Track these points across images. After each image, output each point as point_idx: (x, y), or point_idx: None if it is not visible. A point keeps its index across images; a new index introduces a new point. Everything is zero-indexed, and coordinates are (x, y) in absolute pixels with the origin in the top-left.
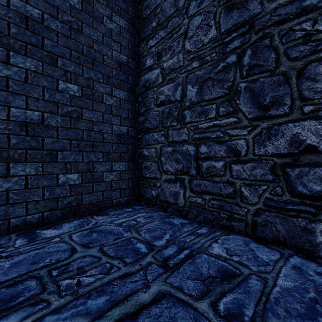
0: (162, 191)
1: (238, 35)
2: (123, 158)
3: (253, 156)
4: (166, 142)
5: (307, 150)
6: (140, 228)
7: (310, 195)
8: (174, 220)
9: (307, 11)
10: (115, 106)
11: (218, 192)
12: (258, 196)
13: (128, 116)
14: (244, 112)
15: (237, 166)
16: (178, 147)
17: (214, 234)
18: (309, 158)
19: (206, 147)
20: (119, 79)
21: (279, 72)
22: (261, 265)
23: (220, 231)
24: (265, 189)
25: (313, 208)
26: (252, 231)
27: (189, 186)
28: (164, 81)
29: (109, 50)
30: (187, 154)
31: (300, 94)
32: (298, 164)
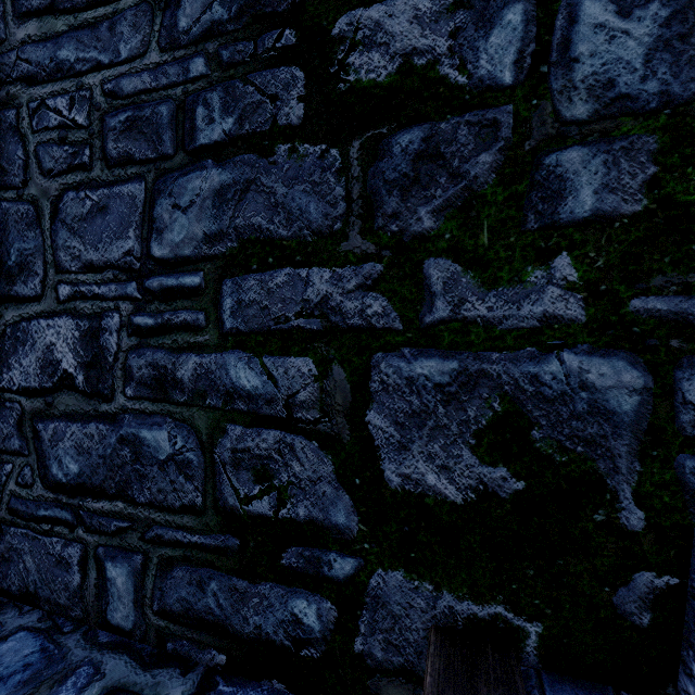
0: None
1: None
2: None
3: None
4: None
5: (64, 384)
6: None
7: (67, 484)
8: None
9: (64, 74)
10: None
11: None
12: (0, 489)
13: None
14: None
15: None
16: None
17: None
18: (66, 401)
19: None
20: None
21: (29, 195)
22: None
23: None
24: (10, 473)
25: (70, 513)
26: None
27: None
28: None
29: None
30: None
31: (55, 255)
32: (53, 414)
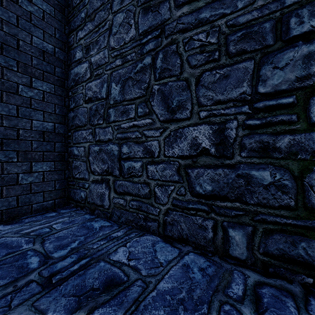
0: (90, 193)
1: (153, 38)
2: (48, 157)
3: (164, 157)
4: (93, 141)
5: (203, 153)
6: (48, 237)
7: (204, 194)
8: (96, 223)
9: (203, 24)
10: (36, 99)
11: (137, 193)
12: (167, 196)
13: (55, 111)
14: (157, 114)
15: (151, 167)
16: (104, 146)
17: (128, 237)
18: (204, 160)
19: (127, 147)
20: (42, 70)
21: (183, 77)
22: (154, 267)
23: (136, 232)
24: (173, 190)
25: (206, 207)
26: (163, 230)
27: (113, 187)
28: (92, 77)
29: (28, 35)
30: (112, 154)
31: (198, 100)
32: (196, 165)
